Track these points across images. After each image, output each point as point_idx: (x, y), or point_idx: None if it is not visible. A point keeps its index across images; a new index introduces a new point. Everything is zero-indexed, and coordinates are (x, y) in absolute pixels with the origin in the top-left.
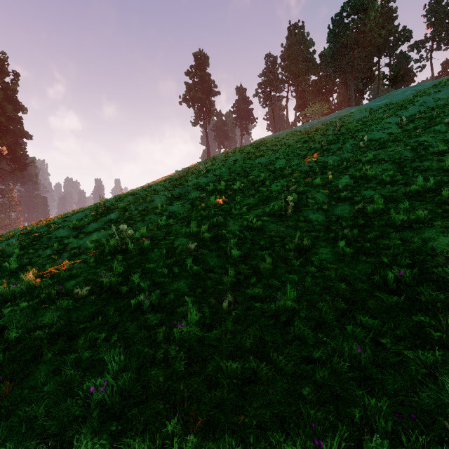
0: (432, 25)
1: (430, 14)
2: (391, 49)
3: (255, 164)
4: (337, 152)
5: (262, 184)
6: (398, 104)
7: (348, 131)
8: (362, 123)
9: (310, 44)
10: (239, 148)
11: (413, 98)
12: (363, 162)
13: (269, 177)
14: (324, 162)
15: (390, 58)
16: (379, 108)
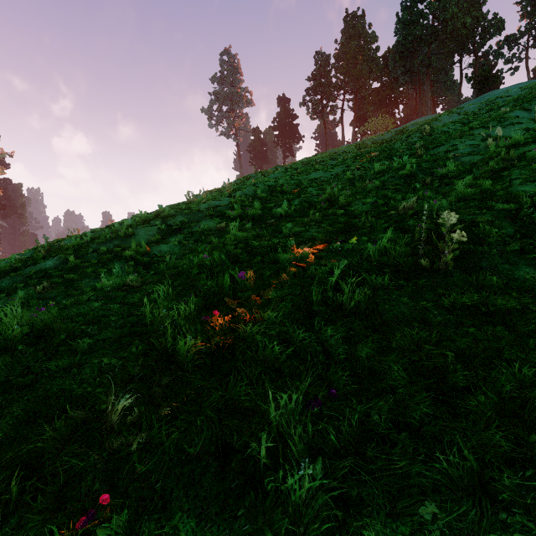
0: (529, 14)
1: (526, 0)
2: (477, 44)
3: (310, 180)
4: (451, 155)
5: (328, 204)
6: (512, 100)
7: (447, 134)
8: (462, 125)
9: (372, 39)
10: (283, 165)
11: (535, 90)
12: (528, 159)
13: (340, 192)
14: (432, 169)
15: (476, 56)
16: (479, 109)
